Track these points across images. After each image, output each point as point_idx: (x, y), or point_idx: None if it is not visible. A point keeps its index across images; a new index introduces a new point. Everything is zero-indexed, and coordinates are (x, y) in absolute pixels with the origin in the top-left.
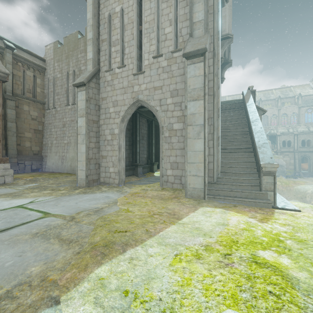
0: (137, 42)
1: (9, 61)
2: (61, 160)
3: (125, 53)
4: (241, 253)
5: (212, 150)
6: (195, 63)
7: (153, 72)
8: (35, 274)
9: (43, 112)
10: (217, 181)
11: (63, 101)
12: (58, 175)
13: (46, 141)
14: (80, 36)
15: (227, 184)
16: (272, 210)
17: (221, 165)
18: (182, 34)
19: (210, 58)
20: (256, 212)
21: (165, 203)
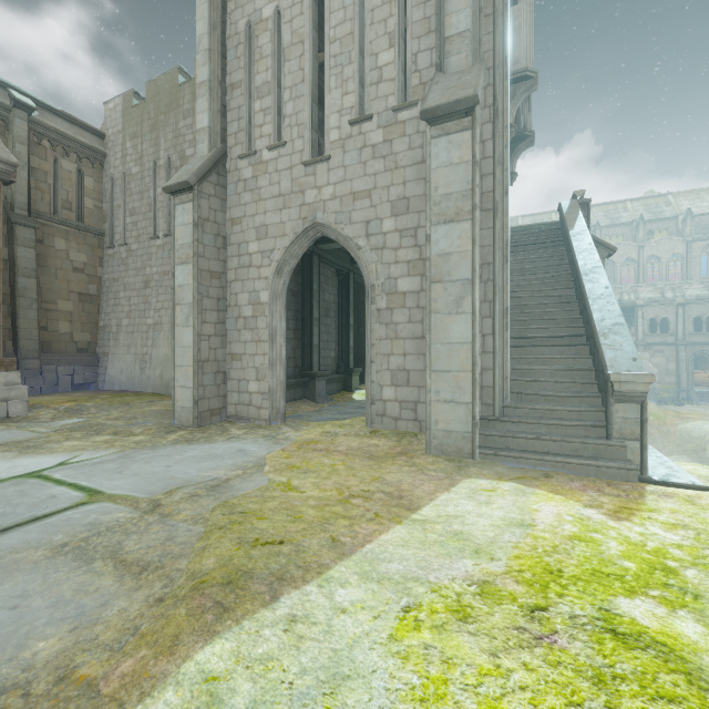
0: (313, 87)
1: (21, 137)
2: (141, 364)
3: (285, 113)
4: (572, 605)
5: (492, 341)
6: (451, 133)
7: (351, 157)
8: (44, 660)
9: (99, 253)
10: (503, 415)
11: (144, 230)
12: (133, 398)
13: (107, 319)
14: (184, 79)
15: (526, 422)
16: (638, 487)
17: (512, 375)
18: (419, 68)
19: (485, 123)
20: (600, 493)
21: (379, 467)
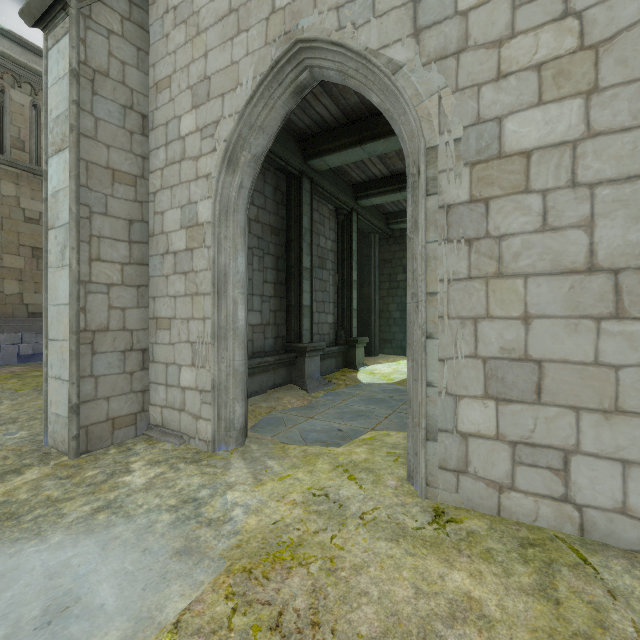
0: None
1: None
2: None
3: None
4: None
5: None
6: None
7: None
8: None
9: None
10: None
11: None
12: None
13: None
14: None
15: None
16: None
17: None
18: None
19: None
20: None
21: None
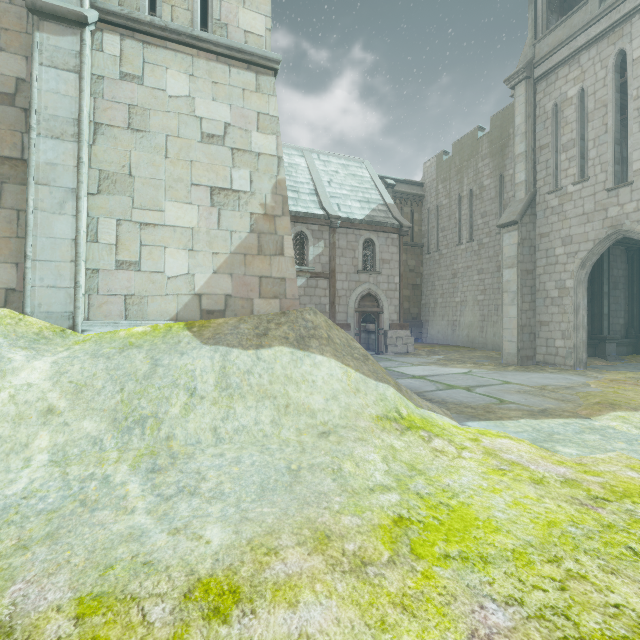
0: (615, 134)
1: None
2: (452, 327)
3: (588, 158)
4: None
5: None
6: None
7: None
8: (553, 407)
9: (420, 258)
10: None
11: (451, 240)
12: (456, 348)
13: (427, 299)
14: (481, 132)
15: None
16: None
17: None
18: None
19: None
20: None
21: None
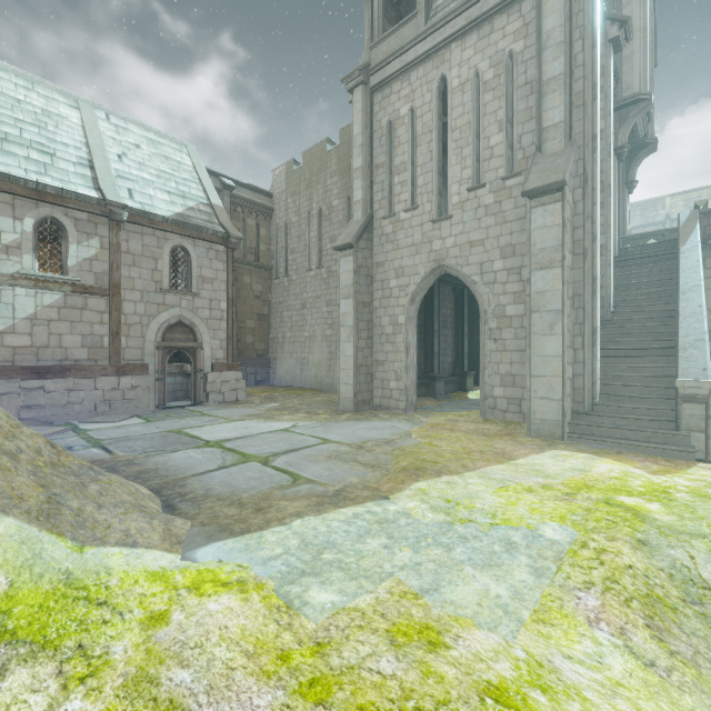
0: (439, 164)
1: (226, 209)
2: (300, 366)
3: (417, 184)
4: (591, 495)
5: (582, 354)
6: (546, 204)
7: (468, 215)
8: (355, 482)
9: (269, 283)
10: (592, 411)
11: (301, 264)
12: (301, 391)
13: (275, 333)
14: (331, 146)
15: (609, 416)
16: (691, 463)
17: (605, 380)
18: (523, 146)
19: (576, 188)
20: (654, 464)
21: (490, 440)
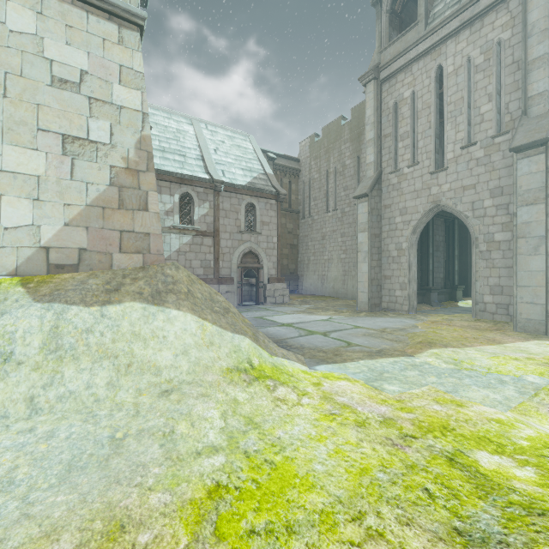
0: (436, 130)
1: None
2: (321, 281)
3: (418, 147)
4: None
5: None
6: (531, 156)
7: (461, 166)
8: (388, 347)
9: (297, 222)
10: None
11: (321, 208)
12: (324, 298)
13: (302, 257)
14: (344, 121)
15: None
16: None
17: None
18: (510, 111)
19: None
20: None
21: (481, 332)
